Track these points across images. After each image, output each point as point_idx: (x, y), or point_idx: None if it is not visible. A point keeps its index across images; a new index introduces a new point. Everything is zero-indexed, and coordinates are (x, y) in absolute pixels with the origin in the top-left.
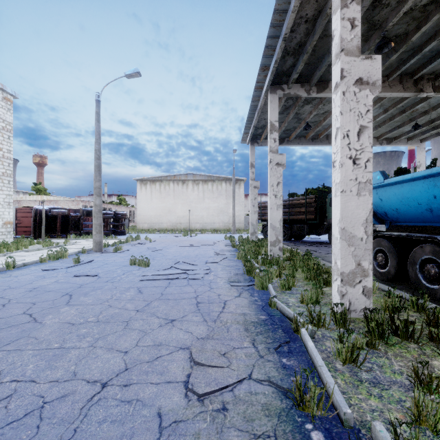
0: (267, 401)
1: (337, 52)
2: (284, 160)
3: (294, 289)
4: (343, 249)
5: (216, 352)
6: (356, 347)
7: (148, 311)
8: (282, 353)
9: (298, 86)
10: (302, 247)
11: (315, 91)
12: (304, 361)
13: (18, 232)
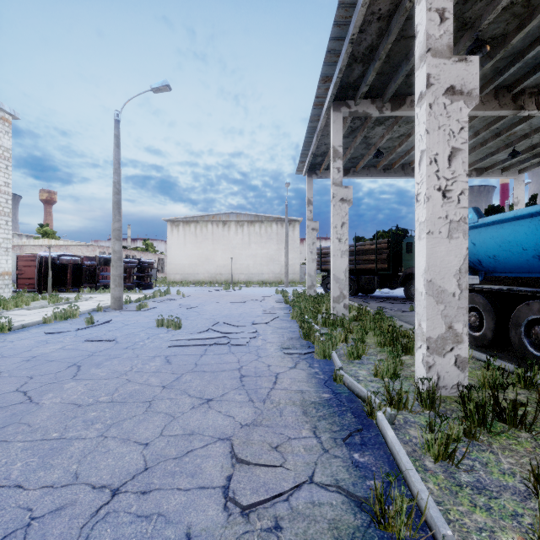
0: (335, 516)
1: (422, 53)
2: (351, 195)
3: (365, 358)
4: (430, 307)
5: (265, 444)
6: (452, 439)
7: (178, 388)
8: (352, 446)
9: (368, 102)
10: (372, 303)
11: (389, 108)
12: (382, 458)
13: (19, 284)
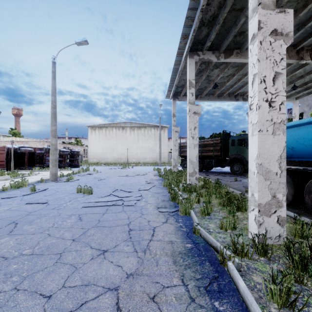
0: None
1: (255, 6)
2: (200, 110)
3: (212, 214)
4: (260, 182)
5: (145, 295)
6: (293, 291)
7: (83, 241)
8: (212, 293)
9: (210, 52)
10: (211, 176)
11: (223, 57)
12: (237, 305)
13: None
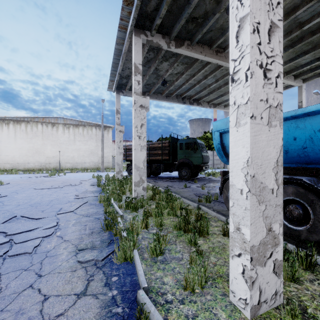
0: None
1: None
2: (148, 103)
3: (166, 251)
4: (253, 209)
5: None
6: None
7: None
8: None
9: (160, 36)
10: (160, 182)
11: (174, 45)
12: None
13: None
